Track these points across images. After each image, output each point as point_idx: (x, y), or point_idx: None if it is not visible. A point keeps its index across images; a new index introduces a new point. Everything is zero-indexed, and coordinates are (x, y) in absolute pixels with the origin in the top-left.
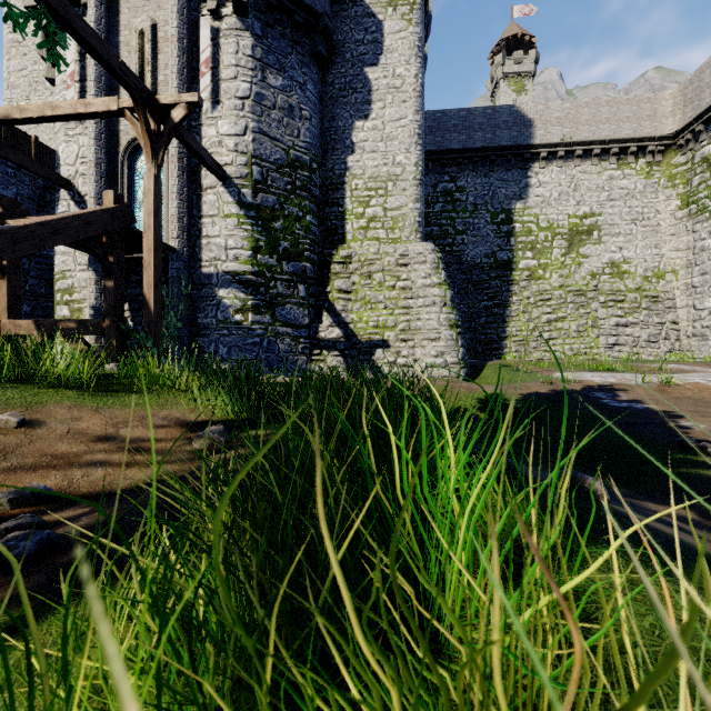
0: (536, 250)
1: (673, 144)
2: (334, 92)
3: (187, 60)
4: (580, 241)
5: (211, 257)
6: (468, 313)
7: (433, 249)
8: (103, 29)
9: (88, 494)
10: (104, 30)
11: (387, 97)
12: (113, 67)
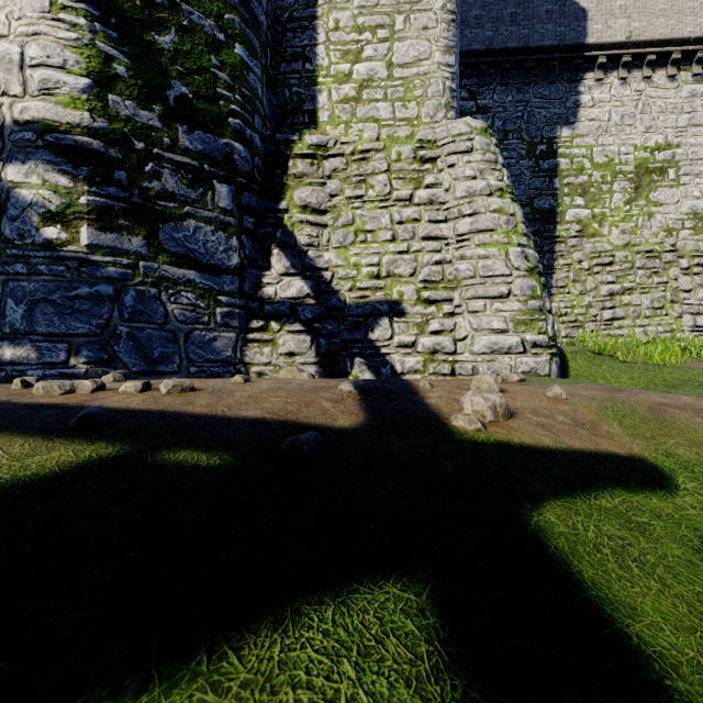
0: (589, 195)
1: None
2: None
3: None
4: (650, 183)
5: None
6: None
7: (485, 128)
8: None
9: None
10: None
11: None
12: None
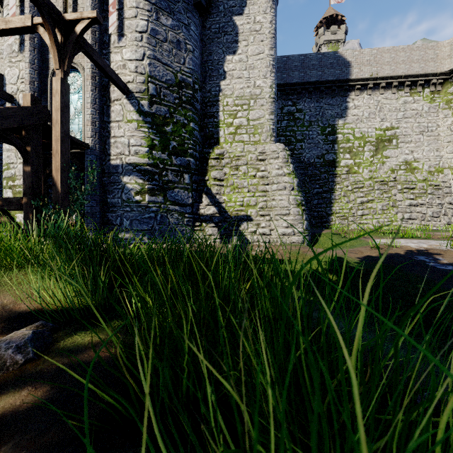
0: (352, 153)
1: (449, 78)
2: (211, 35)
3: (98, 2)
4: (383, 147)
5: (117, 152)
6: (305, 197)
7: (284, 148)
8: None
9: None
10: None
11: (249, 37)
12: None
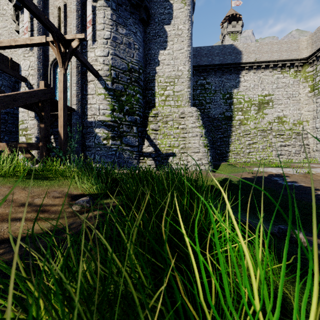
0: (243, 111)
1: (307, 62)
2: (150, 37)
3: (80, 21)
4: (263, 107)
5: (92, 113)
6: (212, 140)
7: (196, 110)
8: (41, 6)
9: (7, 239)
10: (42, 7)
11: (174, 39)
12: (42, 20)
